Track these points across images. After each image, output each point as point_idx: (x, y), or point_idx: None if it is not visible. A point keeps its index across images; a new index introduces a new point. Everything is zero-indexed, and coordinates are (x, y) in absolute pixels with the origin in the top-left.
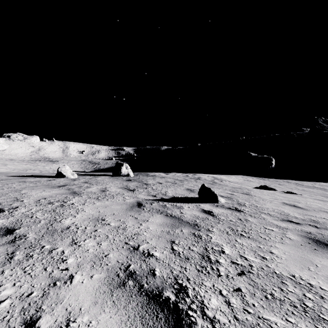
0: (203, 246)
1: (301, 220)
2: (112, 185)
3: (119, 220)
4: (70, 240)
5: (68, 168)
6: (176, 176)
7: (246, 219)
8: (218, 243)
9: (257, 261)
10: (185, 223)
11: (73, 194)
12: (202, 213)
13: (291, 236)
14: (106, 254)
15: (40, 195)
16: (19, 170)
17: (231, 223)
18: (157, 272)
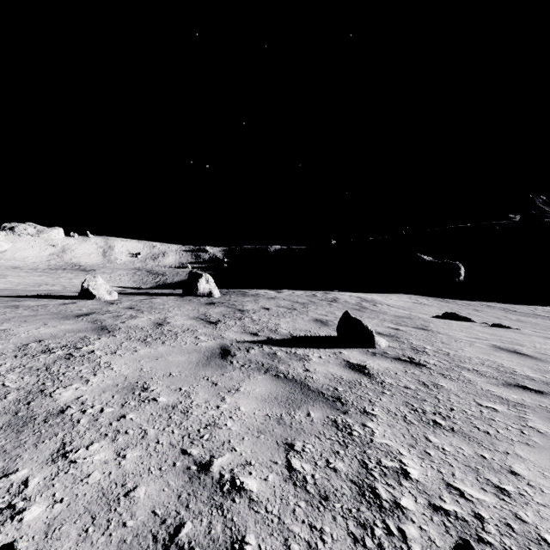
0: (358, 456)
1: (543, 383)
2: (178, 313)
3: (179, 389)
4: (57, 444)
5: (103, 283)
6: (295, 295)
7: (436, 384)
8: (389, 448)
9: (489, 502)
10: (314, 394)
11: (99, 331)
12: (348, 370)
13: (538, 423)
14: (130, 489)
15: (34, 333)
16: (27, 286)
17: (409, 393)
18: (249, 549)
